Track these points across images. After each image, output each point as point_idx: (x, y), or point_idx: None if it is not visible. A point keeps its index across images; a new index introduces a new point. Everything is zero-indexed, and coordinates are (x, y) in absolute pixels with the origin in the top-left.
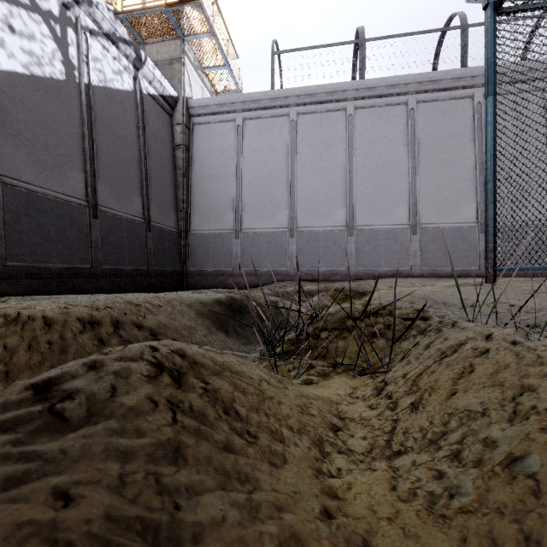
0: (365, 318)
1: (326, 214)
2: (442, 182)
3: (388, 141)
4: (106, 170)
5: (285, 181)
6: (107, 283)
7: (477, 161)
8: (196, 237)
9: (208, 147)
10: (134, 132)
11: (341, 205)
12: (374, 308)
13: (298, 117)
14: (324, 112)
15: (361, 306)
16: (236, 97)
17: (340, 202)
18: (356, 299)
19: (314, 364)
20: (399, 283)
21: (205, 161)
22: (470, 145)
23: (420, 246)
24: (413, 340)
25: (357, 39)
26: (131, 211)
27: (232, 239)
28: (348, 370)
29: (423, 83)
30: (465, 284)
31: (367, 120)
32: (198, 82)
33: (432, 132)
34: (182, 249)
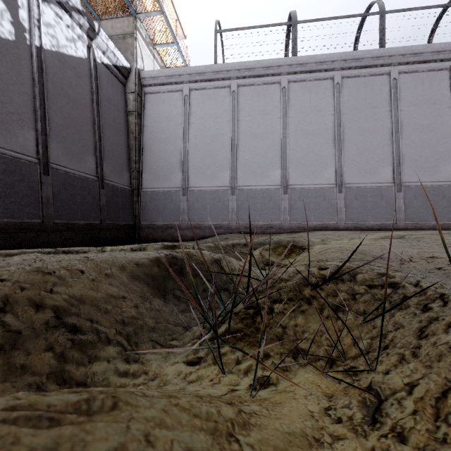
0: (324, 285)
1: (263, 175)
2: (363, 147)
3: (317, 111)
4: (58, 130)
5: (227, 145)
6: (58, 237)
7: (393, 130)
8: (147, 194)
9: (158, 114)
10: (88, 97)
11: (276, 167)
12: (332, 272)
13: (238, 89)
14: (261, 84)
15: (316, 270)
16: (183, 70)
17: (275, 164)
18: (297, 253)
19: (269, 352)
20: (329, 236)
21: (155, 127)
22: (387, 116)
23: (344, 203)
24: (389, 317)
25: (290, 21)
26: (84, 169)
27: (180, 196)
28: (314, 361)
29: (347, 60)
30: (388, 237)
31: (299, 92)
32: (150, 56)
33: (355, 103)
34: (134, 204)
